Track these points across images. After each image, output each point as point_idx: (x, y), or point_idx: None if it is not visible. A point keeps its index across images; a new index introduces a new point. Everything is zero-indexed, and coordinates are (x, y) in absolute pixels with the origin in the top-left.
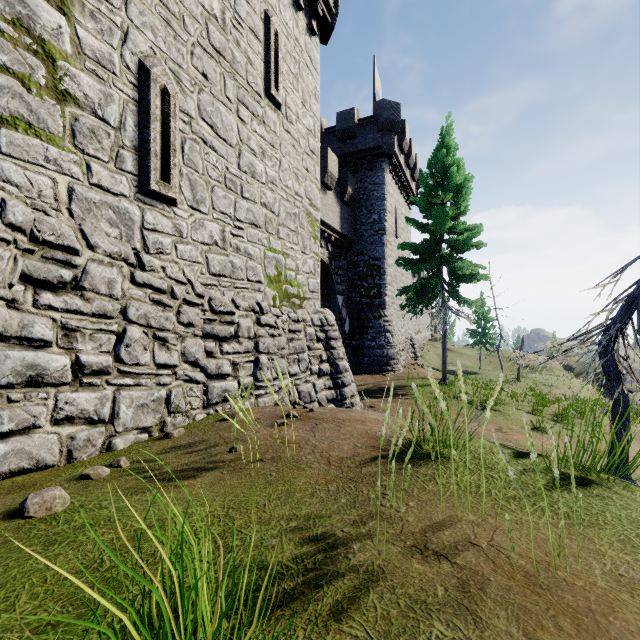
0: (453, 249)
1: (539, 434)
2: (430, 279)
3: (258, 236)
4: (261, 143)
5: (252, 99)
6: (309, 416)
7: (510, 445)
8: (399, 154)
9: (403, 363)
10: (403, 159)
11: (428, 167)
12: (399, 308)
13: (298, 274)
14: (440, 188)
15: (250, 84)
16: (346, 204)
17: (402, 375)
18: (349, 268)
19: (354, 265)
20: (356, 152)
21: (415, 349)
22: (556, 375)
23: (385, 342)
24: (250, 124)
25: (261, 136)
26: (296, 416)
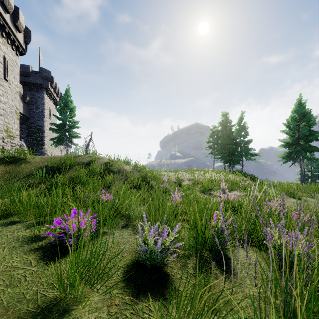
0: (70, 127)
1: None
2: (62, 136)
3: (2, 118)
4: (3, 92)
5: (0, 81)
6: None
7: None
8: (51, 88)
9: None
10: (53, 89)
11: (61, 99)
12: (51, 146)
13: (13, 129)
14: (66, 107)
15: (0, 77)
16: (26, 103)
17: None
18: (27, 128)
19: (29, 127)
20: (31, 83)
21: None
22: None
23: None
24: (0, 88)
25: (3, 90)
26: None
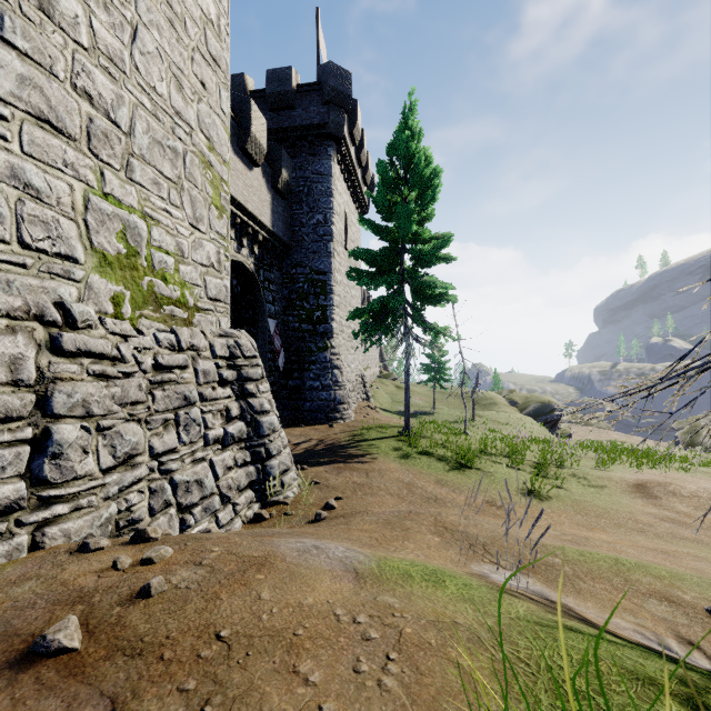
0: (418, 261)
1: (539, 503)
2: (391, 298)
3: (64, 155)
4: None
5: None
6: (122, 632)
7: (707, 679)
8: (349, 142)
9: (354, 407)
10: (354, 152)
11: (388, 153)
12: (349, 338)
13: (182, 263)
14: (402, 183)
15: None
16: (280, 194)
17: (354, 424)
18: (285, 283)
19: (291, 279)
20: (294, 128)
21: (367, 388)
22: (504, 411)
23: (332, 381)
24: None
25: None
26: (66, 649)
